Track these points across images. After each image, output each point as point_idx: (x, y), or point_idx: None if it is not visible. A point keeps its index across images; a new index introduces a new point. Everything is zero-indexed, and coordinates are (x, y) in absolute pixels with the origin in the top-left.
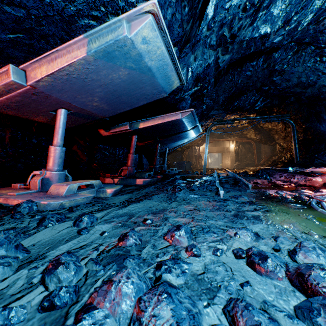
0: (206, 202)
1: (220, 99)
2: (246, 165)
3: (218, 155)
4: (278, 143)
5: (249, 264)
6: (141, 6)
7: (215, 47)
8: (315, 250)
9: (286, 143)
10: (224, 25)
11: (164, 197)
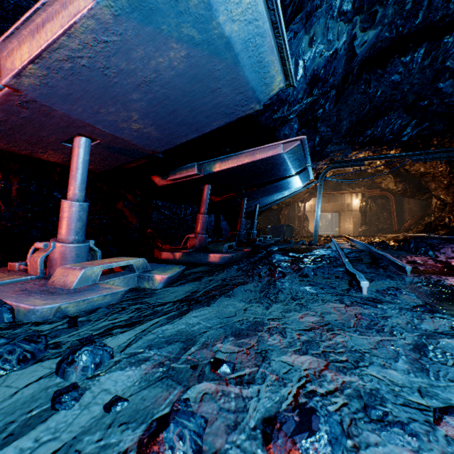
0: (338, 306)
1: (343, 125)
2: (378, 231)
3: (332, 215)
4: (436, 195)
5: None
6: None
7: (351, 14)
8: None
9: (450, 196)
10: None
11: (255, 290)
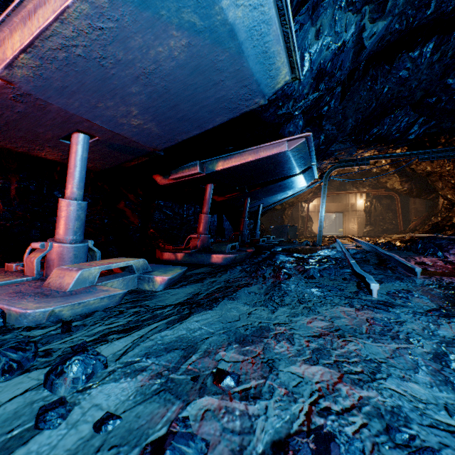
0: (348, 310)
1: (348, 123)
2: (383, 231)
3: (336, 215)
4: (443, 195)
5: None
6: None
7: (359, 4)
8: None
9: None
10: None
11: (259, 293)
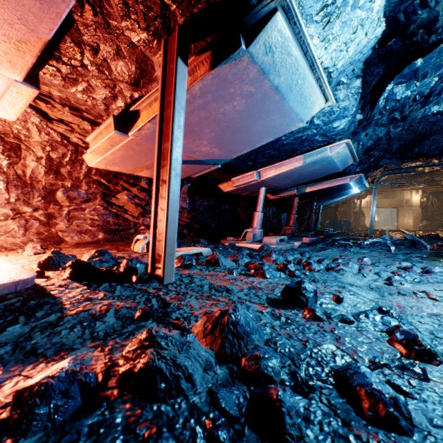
0: (378, 254)
1: (393, 147)
2: (441, 226)
3: (392, 209)
4: None
5: (404, 269)
6: (340, 142)
7: (386, 125)
8: (442, 266)
9: None
10: (395, 111)
11: (339, 250)
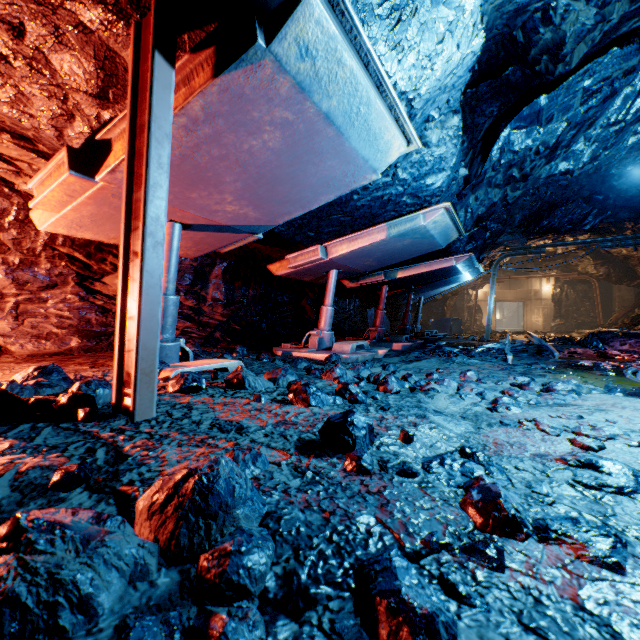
0: (490, 365)
1: (515, 218)
2: (578, 326)
3: (518, 304)
4: None
5: (519, 387)
6: (437, 206)
7: (502, 186)
8: (567, 382)
9: None
10: (513, 166)
11: (439, 361)
